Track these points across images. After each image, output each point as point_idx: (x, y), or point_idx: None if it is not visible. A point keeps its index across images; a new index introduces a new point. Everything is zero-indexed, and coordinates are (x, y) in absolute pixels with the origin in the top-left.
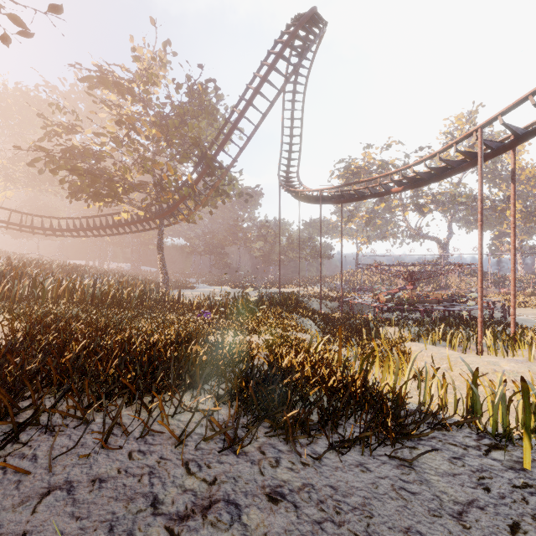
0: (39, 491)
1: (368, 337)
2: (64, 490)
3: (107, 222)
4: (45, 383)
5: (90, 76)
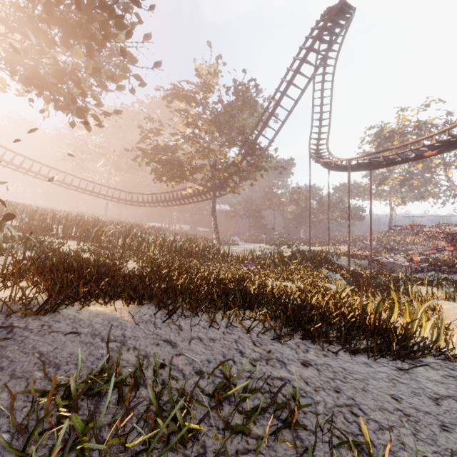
0: (188, 338)
1: (397, 293)
2: (198, 339)
3: (177, 195)
4: (171, 295)
5: (169, 94)
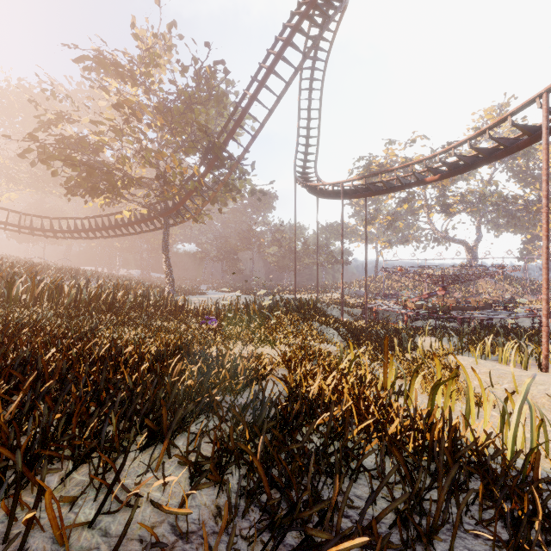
0: None
1: (401, 348)
2: None
3: (110, 222)
4: None
5: (86, 56)
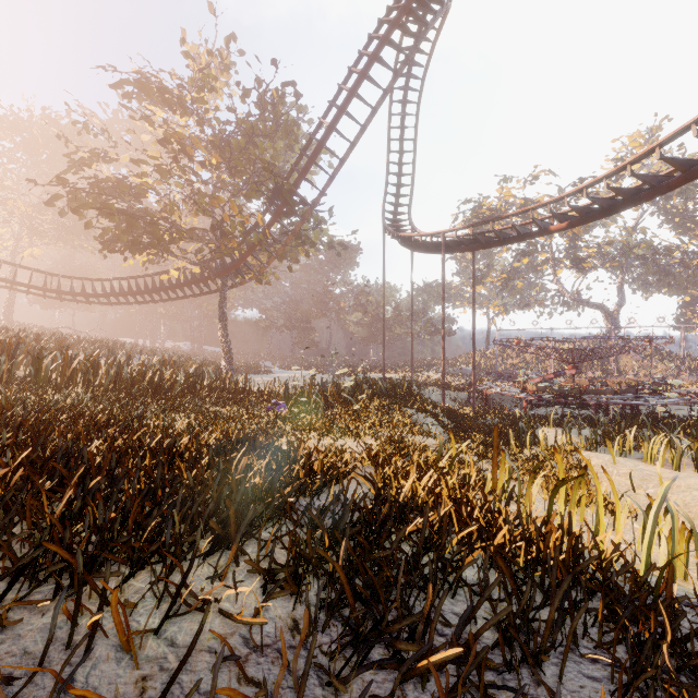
0: None
1: (518, 442)
2: None
3: (154, 284)
4: None
5: (126, 81)
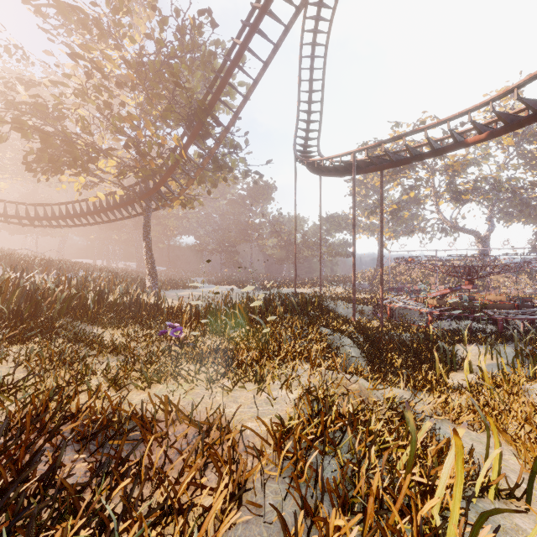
0: None
1: (444, 365)
2: None
3: (88, 207)
4: None
5: None
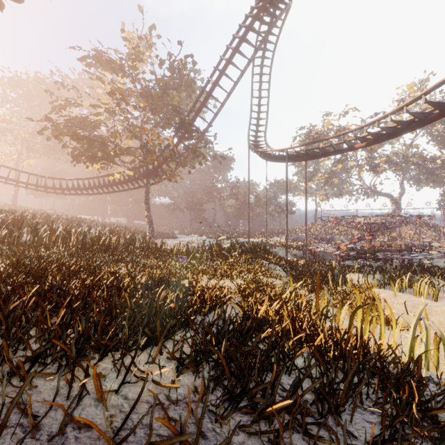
0: None
1: (334, 282)
2: None
3: (104, 182)
4: None
5: (87, 56)
